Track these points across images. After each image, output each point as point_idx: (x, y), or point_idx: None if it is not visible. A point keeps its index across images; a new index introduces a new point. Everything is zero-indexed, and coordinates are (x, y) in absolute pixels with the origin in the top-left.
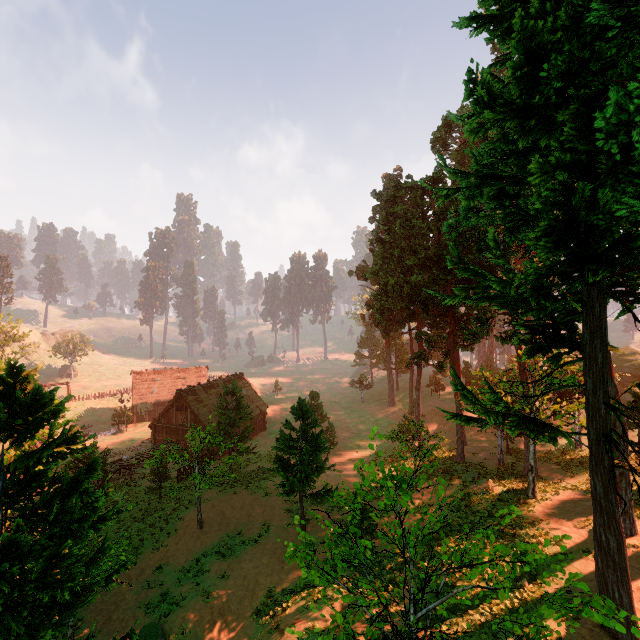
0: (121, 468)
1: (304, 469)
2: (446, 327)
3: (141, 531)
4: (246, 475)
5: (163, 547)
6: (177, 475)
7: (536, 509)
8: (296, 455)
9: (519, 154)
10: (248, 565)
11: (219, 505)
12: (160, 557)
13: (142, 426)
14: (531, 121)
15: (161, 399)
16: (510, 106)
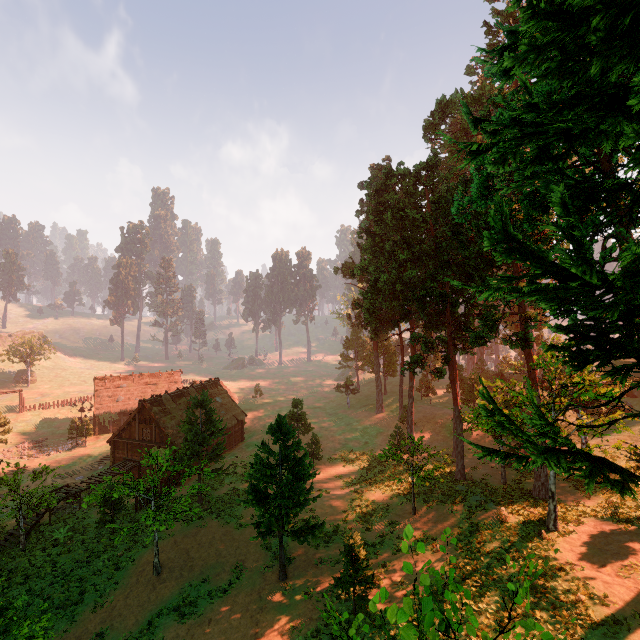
0: (67, 496)
1: (284, 503)
2: (443, 328)
3: (83, 581)
4: (218, 500)
5: (108, 603)
6: (136, 502)
7: (562, 547)
8: (275, 484)
9: (571, 99)
10: (213, 629)
11: (183, 542)
12: (103, 618)
13: (105, 439)
14: (625, 19)
15: (127, 408)
16: (585, 6)
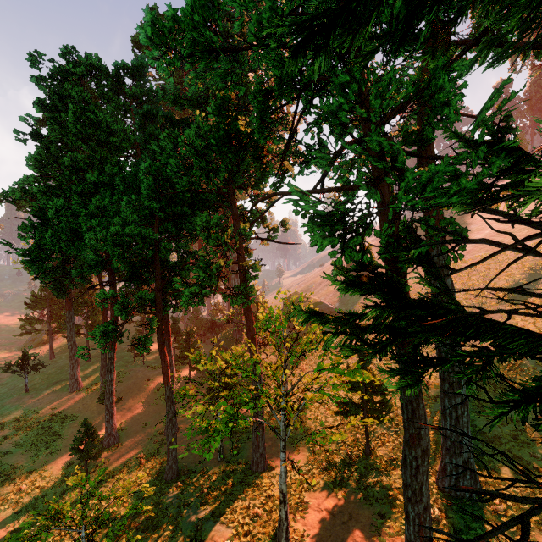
0: None
1: None
2: (152, 281)
3: None
4: None
5: None
6: None
7: None
8: None
9: None
10: None
11: None
12: None
13: None
14: None
15: None
16: None
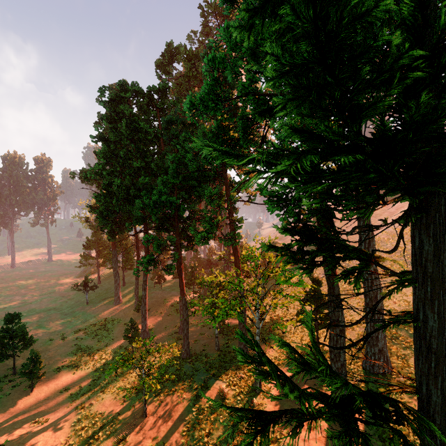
0: None
1: None
2: (172, 229)
3: None
4: None
5: None
6: None
7: (269, 410)
8: None
9: None
10: None
11: None
12: None
13: None
14: None
15: None
16: None
